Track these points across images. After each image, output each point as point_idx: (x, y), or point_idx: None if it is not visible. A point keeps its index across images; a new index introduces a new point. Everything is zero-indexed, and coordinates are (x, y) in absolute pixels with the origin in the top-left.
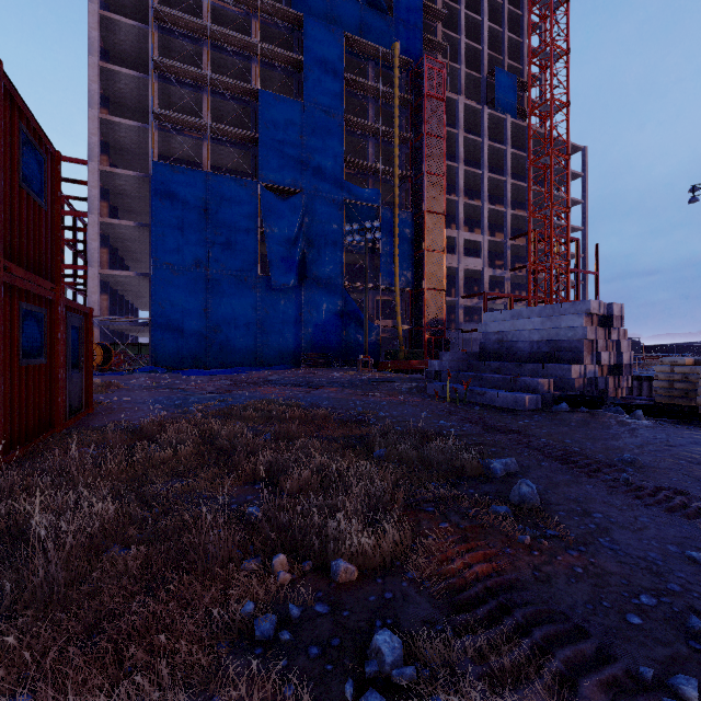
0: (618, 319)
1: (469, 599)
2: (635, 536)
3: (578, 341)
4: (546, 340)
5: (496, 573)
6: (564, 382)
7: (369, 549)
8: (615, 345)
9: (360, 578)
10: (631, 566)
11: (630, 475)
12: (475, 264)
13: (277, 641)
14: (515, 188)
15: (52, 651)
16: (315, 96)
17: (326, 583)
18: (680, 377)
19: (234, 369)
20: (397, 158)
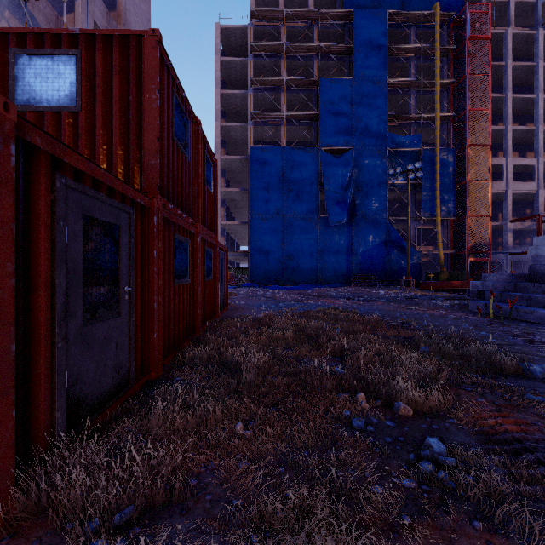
0: None
1: (498, 440)
2: None
3: None
4: None
5: (524, 433)
6: None
7: (420, 399)
8: None
9: (414, 415)
10: None
11: None
12: (527, 187)
13: (366, 431)
14: None
15: (259, 409)
16: (363, 71)
17: (391, 413)
18: None
19: (302, 286)
20: (437, 103)
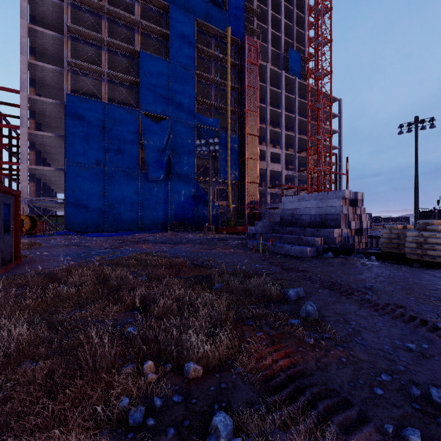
0: (360, 201)
1: (276, 385)
2: (376, 335)
3: (338, 214)
4: (319, 214)
5: (293, 365)
6: (330, 240)
7: (210, 354)
8: (358, 217)
9: (204, 374)
10: (374, 355)
11: (370, 296)
12: (277, 167)
13: (145, 426)
14: (300, 122)
15: None
16: (177, 57)
17: (181, 379)
18: (395, 236)
19: (123, 233)
20: (229, 99)
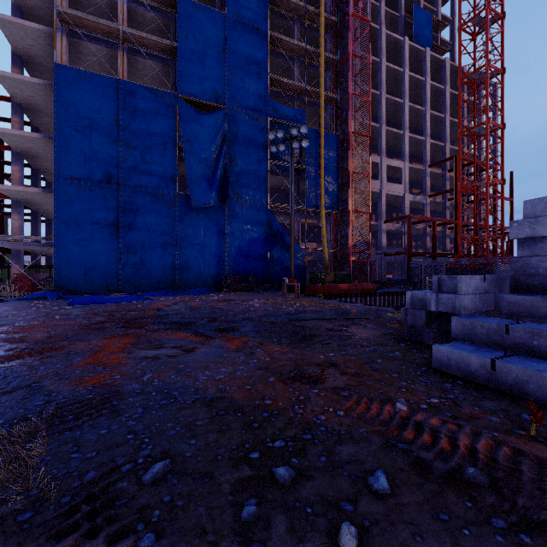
0: None
1: None
2: None
3: None
4: None
5: None
6: None
7: None
8: None
9: None
10: None
11: None
12: (397, 190)
13: None
14: (432, 120)
15: None
16: (238, 9)
17: None
18: None
19: (144, 294)
20: (322, 77)
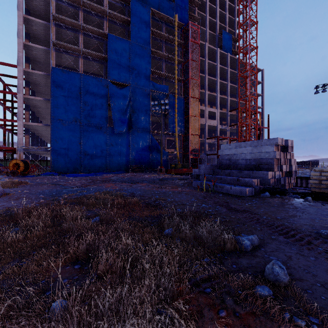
0: (290, 148)
1: None
2: None
3: (271, 159)
4: (254, 158)
5: None
6: (264, 181)
7: None
8: (288, 161)
9: None
10: None
11: None
12: (213, 123)
13: None
14: (231, 88)
15: None
16: (136, 38)
17: None
18: (325, 178)
19: (95, 173)
20: (176, 70)
